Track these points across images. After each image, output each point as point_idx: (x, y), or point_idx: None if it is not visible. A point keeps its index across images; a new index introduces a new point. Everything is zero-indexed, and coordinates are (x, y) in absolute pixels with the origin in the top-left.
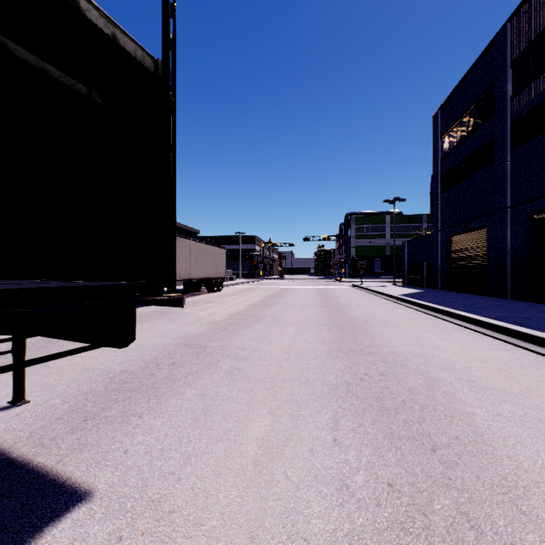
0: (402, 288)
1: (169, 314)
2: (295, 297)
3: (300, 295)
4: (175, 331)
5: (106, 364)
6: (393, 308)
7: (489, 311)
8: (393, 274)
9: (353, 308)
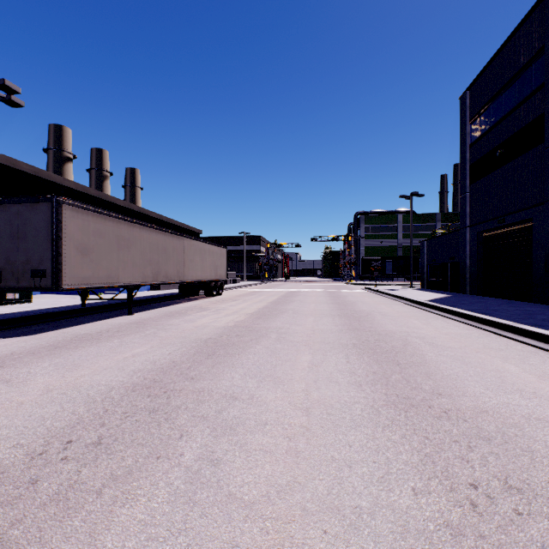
0: (423, 292)
1: (147, 327)
2: (305, 303)
3: (309, 300)
4: (141, 358)
5: None
6: (428, 319)
7: None
8: (411, 276)
9: (379, 319)
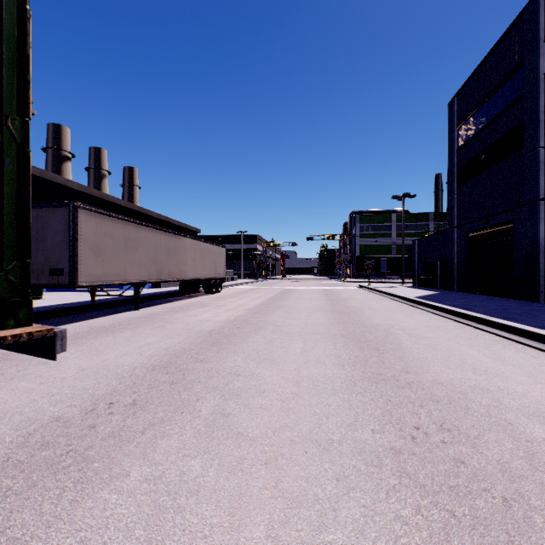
0: (414, 289)
1: (155, 321)
2: (300, 299)
3: (304, 296)
4: (155, 346)
5: (38, 403)
6: (413, 313)
7: (533, 318)
8: (403, 274)
9: (367, 313)
